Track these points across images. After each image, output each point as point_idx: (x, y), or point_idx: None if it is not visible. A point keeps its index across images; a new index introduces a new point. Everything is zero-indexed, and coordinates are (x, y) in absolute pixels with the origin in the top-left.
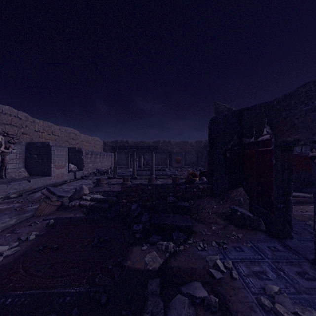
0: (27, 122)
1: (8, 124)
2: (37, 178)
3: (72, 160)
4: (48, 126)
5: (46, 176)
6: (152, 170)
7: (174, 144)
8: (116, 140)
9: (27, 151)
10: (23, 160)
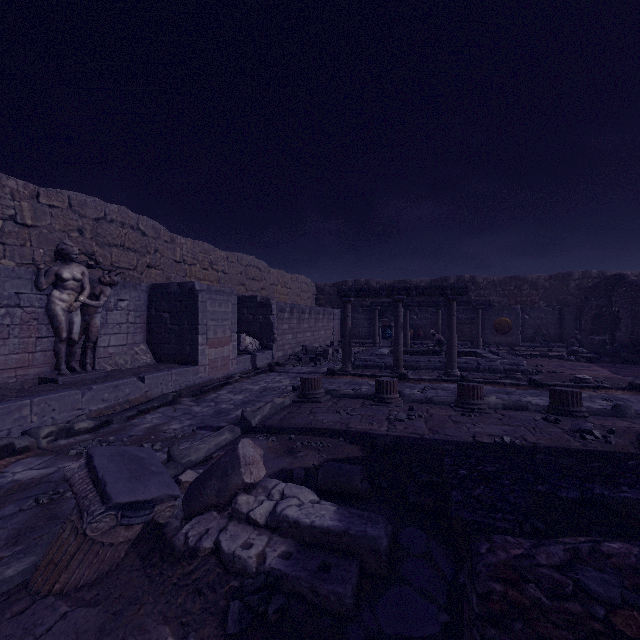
0: (159, 242)
1: (117, 244)
2: (163, 370)
3: (250, 325)
4: (202, 251)
5: (187, 365)
6: (450, 354)
7: (486, 285)
8: (344, 281)
9: (152, 304)
10: (144, 325)
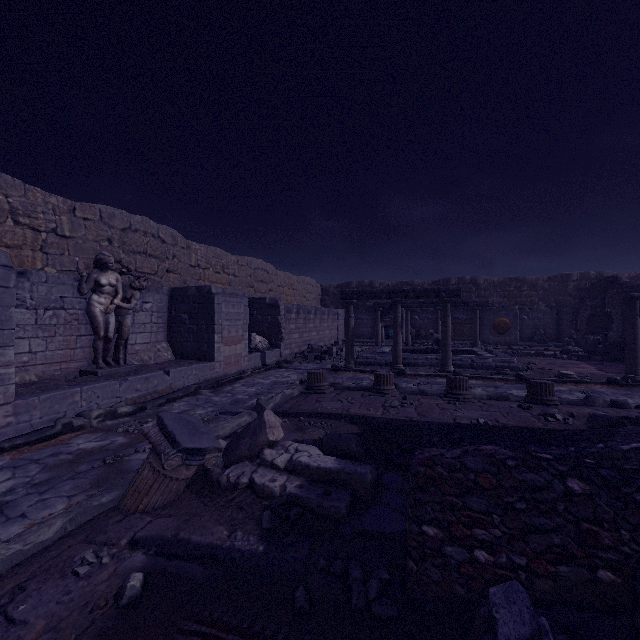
0: (177, 248)
1: (140, 252)
2: (185, 365)
3: (259, 325)
4: (215, 256)
5: (204, 361)
6: (445, 352)
7: (487, 286)
8: (348, 282)
9: (172, 306)
10: (165, 325)
